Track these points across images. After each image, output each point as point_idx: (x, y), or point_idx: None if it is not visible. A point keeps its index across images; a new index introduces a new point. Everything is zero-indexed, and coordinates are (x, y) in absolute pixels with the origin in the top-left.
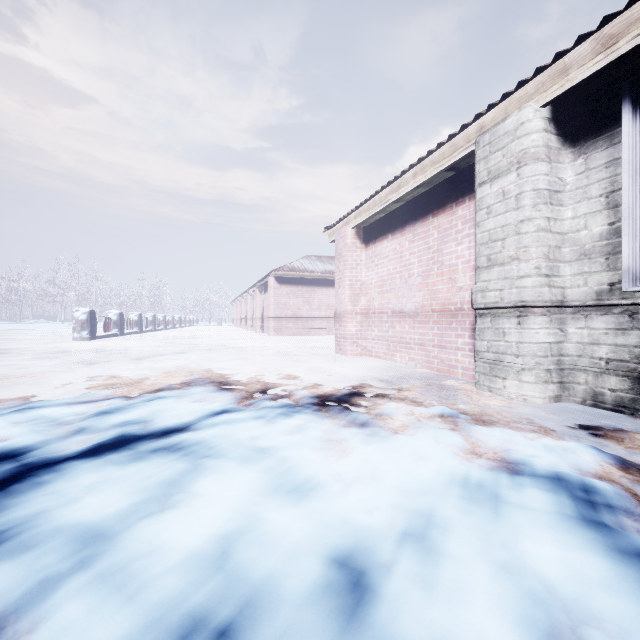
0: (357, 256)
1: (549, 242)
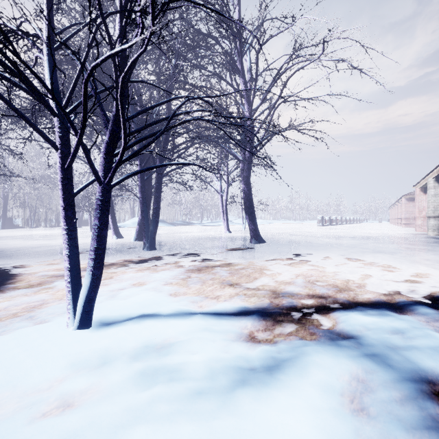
0: (421, 198)
1: (434, 204)
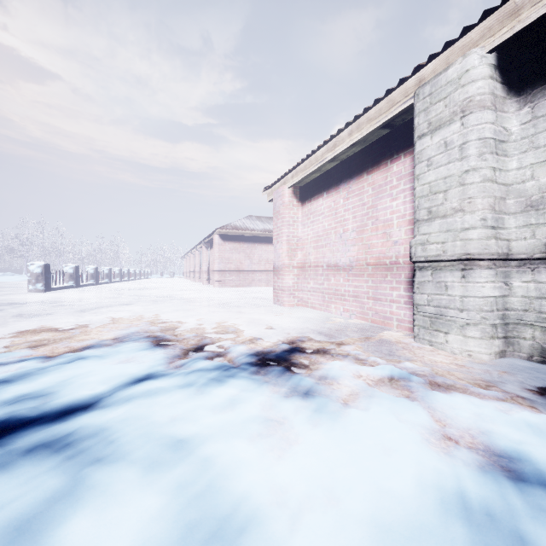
0: (294, 213)
1: (495, 193)
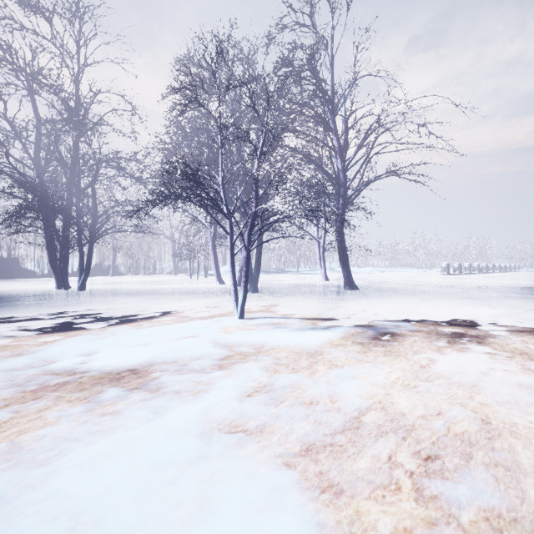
0: None
1: None
